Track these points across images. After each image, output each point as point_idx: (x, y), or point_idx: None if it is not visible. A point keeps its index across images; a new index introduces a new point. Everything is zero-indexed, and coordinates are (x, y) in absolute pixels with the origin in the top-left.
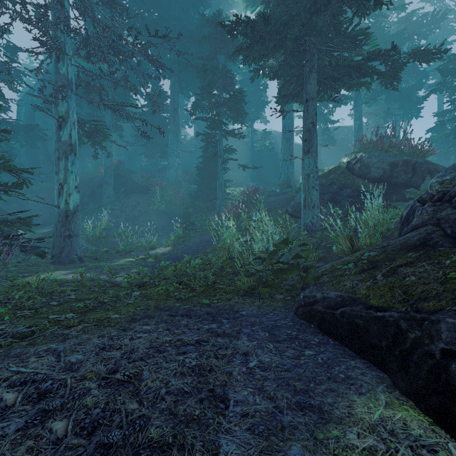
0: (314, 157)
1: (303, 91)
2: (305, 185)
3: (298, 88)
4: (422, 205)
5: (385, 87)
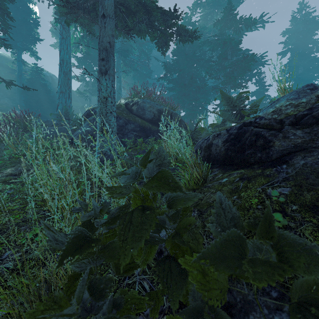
0: (112, 80)
1: (94, 12)
2: (102, 109)
3: (92, 1)
4: (269, 130)
5: (158, 49)
